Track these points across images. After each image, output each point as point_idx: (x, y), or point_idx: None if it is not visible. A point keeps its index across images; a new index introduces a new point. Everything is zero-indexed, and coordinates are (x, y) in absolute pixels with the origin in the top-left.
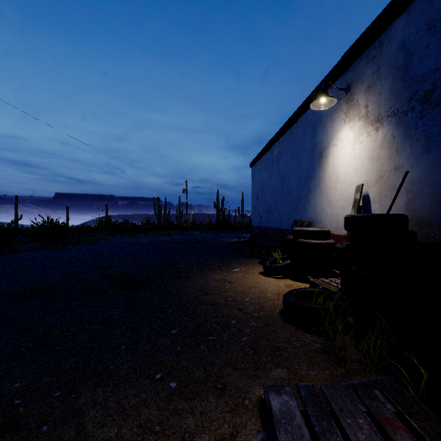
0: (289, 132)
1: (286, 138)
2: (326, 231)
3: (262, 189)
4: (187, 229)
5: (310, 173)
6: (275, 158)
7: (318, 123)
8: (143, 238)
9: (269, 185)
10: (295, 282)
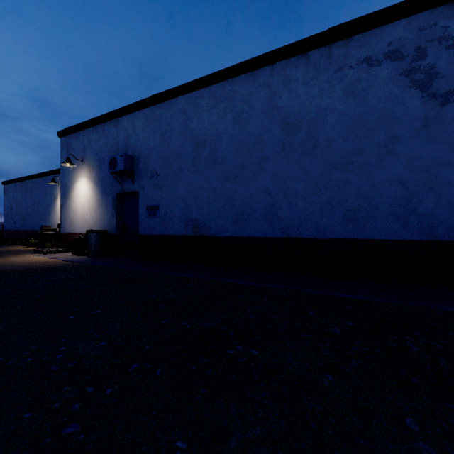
0: (39, 179)
1: (37, 182)
2: (55, 229)
3: (17, 205)
4: None
5: (50, 205)
6: (29, 188)
7: (54, 185)
8: None
9: (24, 203)
10: None
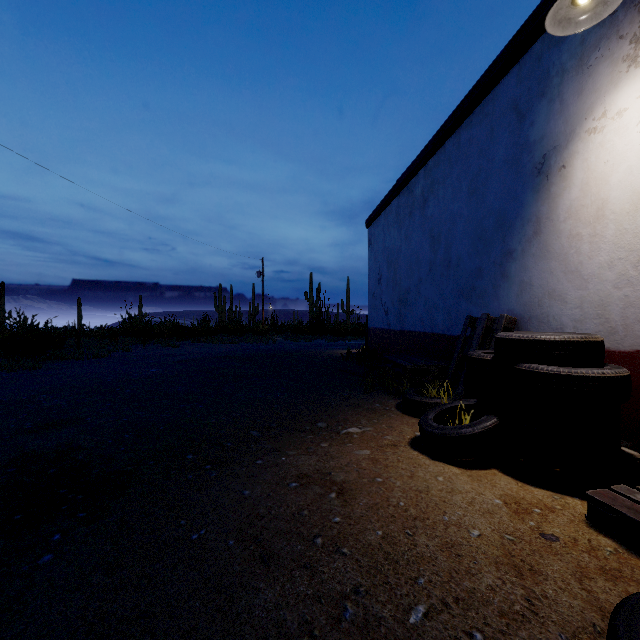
0: (450, 143)
1: (443, 157)
2: (600, 341)
3: (389, 263)
4: (264, 332)
5: (509, 215)
6: (417, 200)
7: (535, 97)
8: (190, 347)
9: (405, 252)
10: (524, 484)
